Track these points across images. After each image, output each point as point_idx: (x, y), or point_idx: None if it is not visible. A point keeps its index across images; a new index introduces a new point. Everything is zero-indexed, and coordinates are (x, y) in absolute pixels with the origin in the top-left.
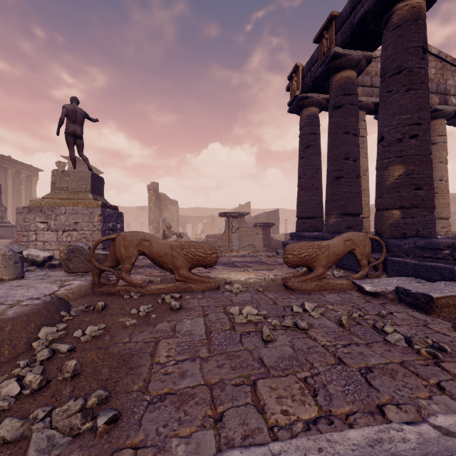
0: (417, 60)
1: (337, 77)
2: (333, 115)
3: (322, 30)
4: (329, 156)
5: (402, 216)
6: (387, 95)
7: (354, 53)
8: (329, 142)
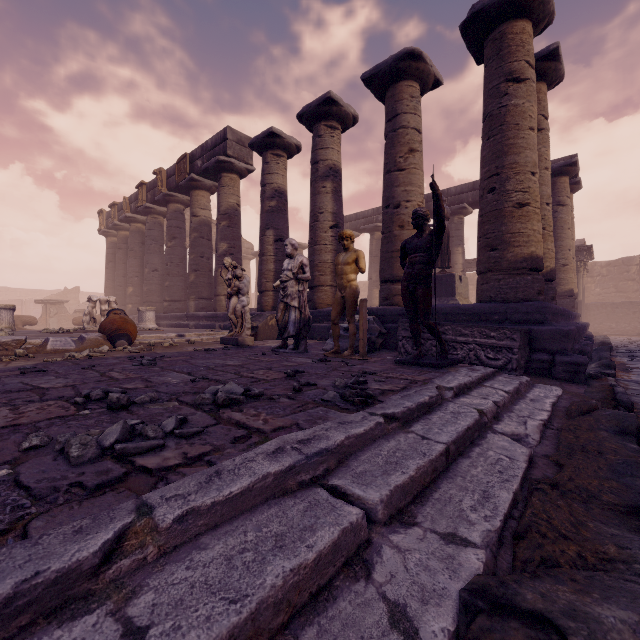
0: (139, 248)
1: (120, 233)
2: (118, 252)
3: (111, 205)
4: (116, 274)
5: (132, 307)
6: (129, 258)
7: (127, 225)
8: (116, 266)
